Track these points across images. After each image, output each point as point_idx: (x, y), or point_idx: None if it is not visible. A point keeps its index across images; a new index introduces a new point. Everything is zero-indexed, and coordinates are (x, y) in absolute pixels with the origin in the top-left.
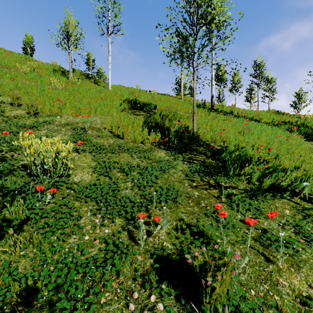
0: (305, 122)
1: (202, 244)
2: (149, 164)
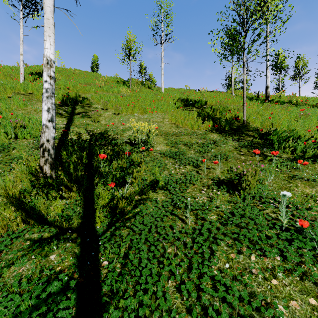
0: None
1: None
2: (205, 141)
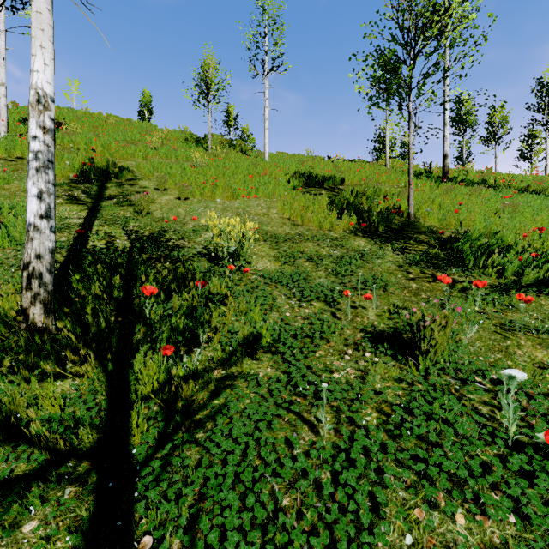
0: None
1: None
2: (346, 252)
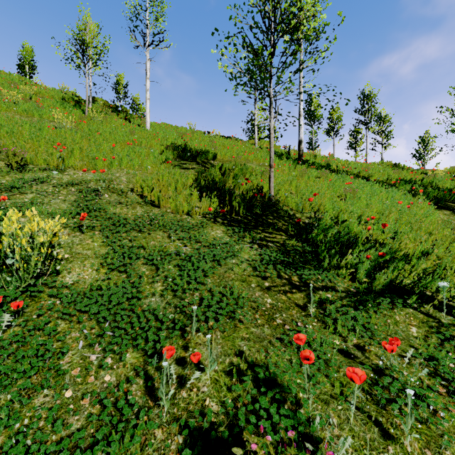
0: (435, 181)
1: (272, 403)
2: (196, 251)
